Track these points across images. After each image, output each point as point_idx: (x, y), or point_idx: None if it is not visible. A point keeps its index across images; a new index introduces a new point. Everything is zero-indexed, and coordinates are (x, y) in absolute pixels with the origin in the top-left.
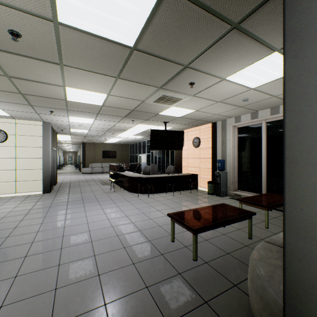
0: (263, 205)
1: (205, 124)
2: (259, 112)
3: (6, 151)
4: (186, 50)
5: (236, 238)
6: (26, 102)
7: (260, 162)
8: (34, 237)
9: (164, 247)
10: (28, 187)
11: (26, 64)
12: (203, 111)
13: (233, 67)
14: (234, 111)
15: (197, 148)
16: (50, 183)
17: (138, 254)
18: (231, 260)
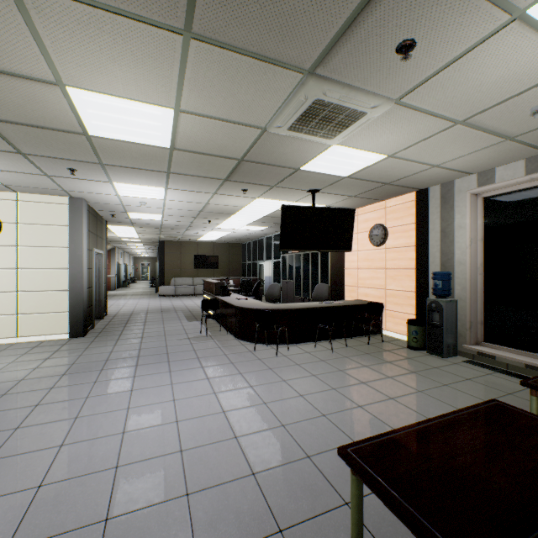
0: None
1: (399, 195)
2: None
3: None
4: None
5: None
6: (6, 144)
7: None
8: None
9: None
10: (42, 326)
11: None
12: (407, 158)
13: None
14: (484, 155)
15: (379, 247)
16: (83, 318)
17: None
18: None
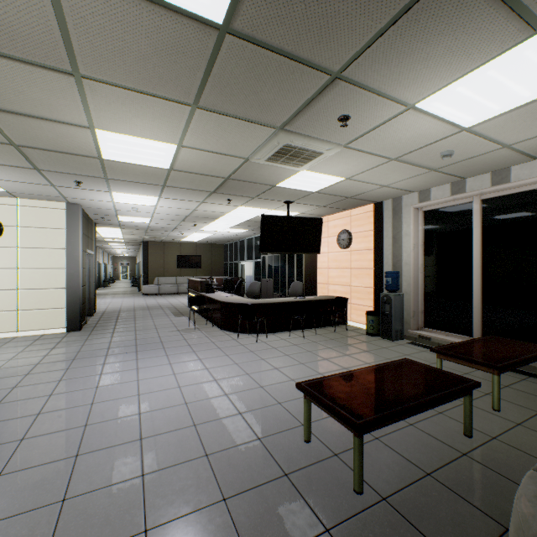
0: (489, 364)
1: (361, 206)
2: (467, 181)
3: None
4: (341, 31)
5: (438, 436)
6: (26, 163)
7: (469, 275)
8: (29, 427)
9: (290, 455)
10: (41, 321)
11: (4, 74)
12: (361, 180)
13: (435, 77)
14: (419, 180)
15: (346, 250)
16: (80, 313)
17: (236, 474)
18: (439, 494)
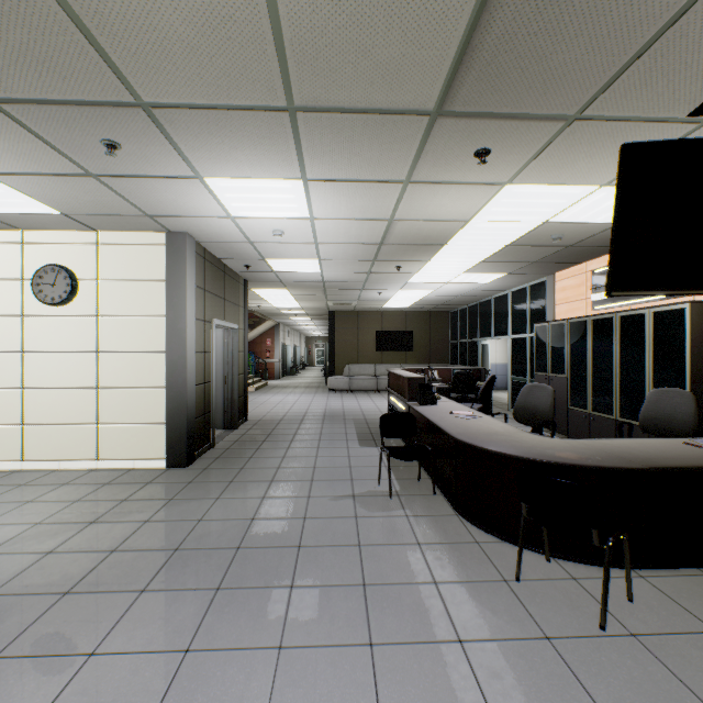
0: None
1: None
2: None
3: (74, 331)
4: None
5: None
6: None
7: None
8: None
9: None
10: (130, 445)
11: None
12: None
13: None
14: None
15: None
16: (186, 435)
17: None
18: None
